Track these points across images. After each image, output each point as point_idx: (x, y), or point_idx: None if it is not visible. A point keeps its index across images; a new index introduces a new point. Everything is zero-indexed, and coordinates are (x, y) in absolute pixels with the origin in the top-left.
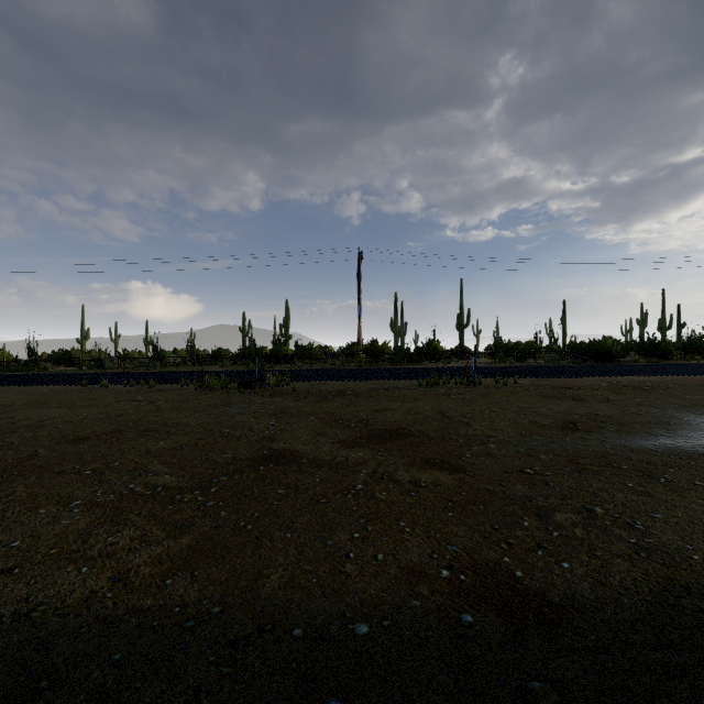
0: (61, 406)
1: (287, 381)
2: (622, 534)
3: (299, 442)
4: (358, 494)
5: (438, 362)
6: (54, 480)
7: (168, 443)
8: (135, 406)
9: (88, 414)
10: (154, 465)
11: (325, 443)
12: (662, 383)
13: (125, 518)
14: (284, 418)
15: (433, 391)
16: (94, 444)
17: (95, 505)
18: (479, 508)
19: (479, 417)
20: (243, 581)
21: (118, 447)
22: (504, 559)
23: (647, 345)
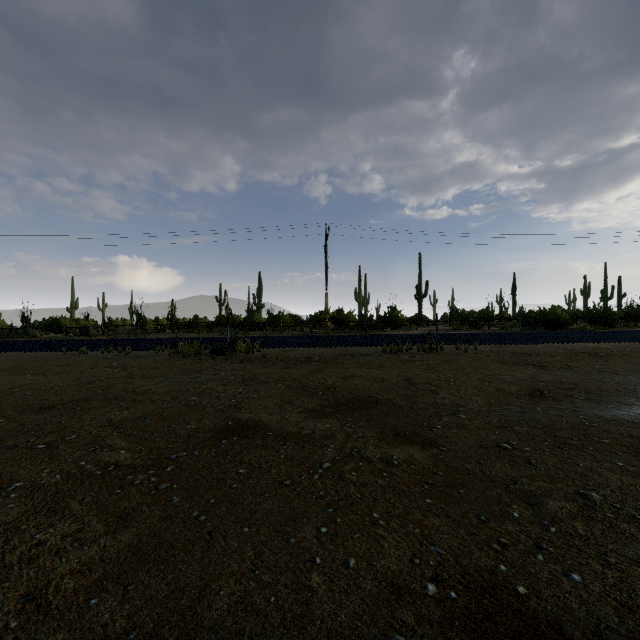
0: (36, 372)
1: (257, 347)
2: (631, 530)
3: (265, 412)
4: (325, 474)
5: (399, 329)
6: (2, 456)
7: (132, 413)
8: (109, 372)
9: (60, 380)
10: (112, 438)
11: (291, 413)
12: (616, 349)
13: (65, 506)
14: (252, 385)
15: (398, 357)
16: (56, 414)
17: (36, 488)
18: (459, 493)
19: (445, 384)
20: (185, 600)
21: (80, 417)
22: (499, 566)
23: (593, 314)
